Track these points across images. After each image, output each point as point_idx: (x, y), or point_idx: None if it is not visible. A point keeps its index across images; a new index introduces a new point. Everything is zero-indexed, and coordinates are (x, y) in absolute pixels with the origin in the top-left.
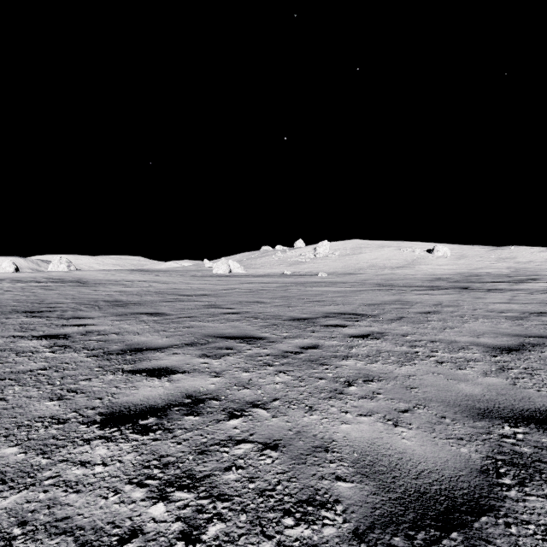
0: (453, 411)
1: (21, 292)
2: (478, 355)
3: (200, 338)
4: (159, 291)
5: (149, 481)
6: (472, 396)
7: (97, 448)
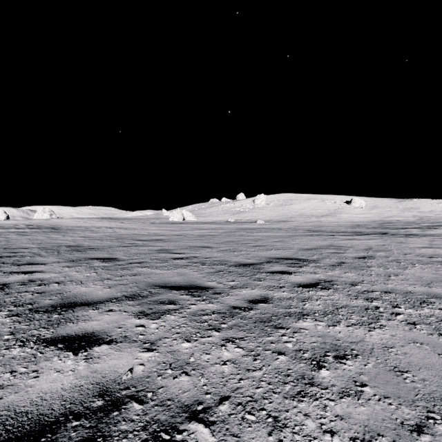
0: None
1: None
2: None
3: (143, 288)
4: (119, 237)
5: None
6: None
7: None
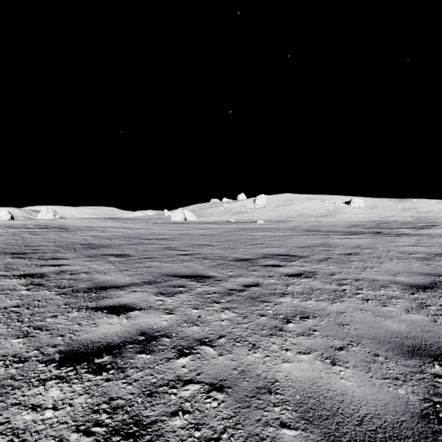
0: (384, 349)
1: (12, 237)
2: (398, 292)
3: (157, 276)
4: (126, 236)
5: (96, 428)
6: (399, 333)
7: (51, 389)
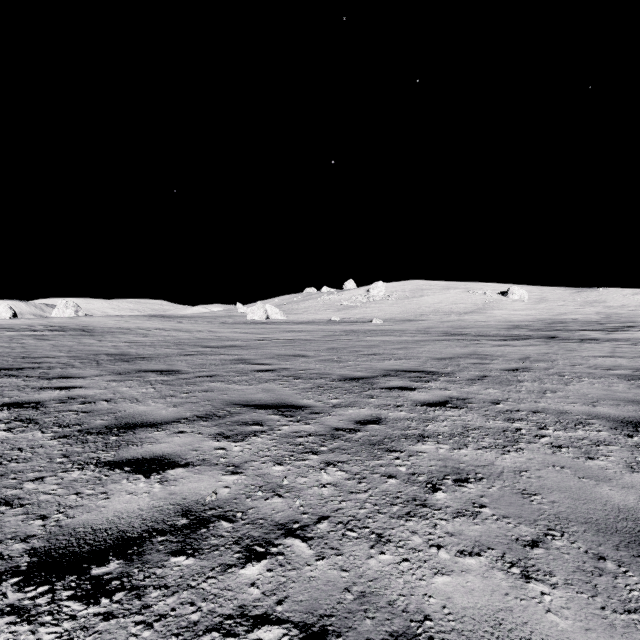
0: (612, 544)
1: (7, 343)
2: (605, 433)
3: (219, 406)
4: (178, 342)
5: None
6: (628, 510)
7: None
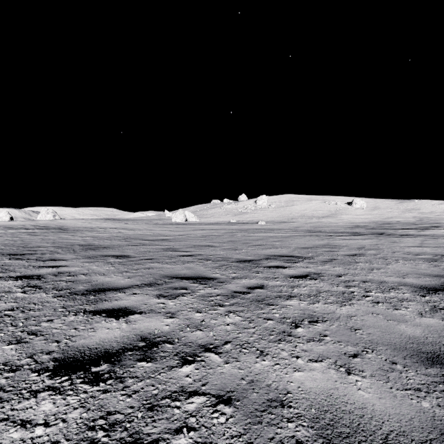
0: (402, 356)
1: (10, 237)
2: (408, 294)
3: (158, 278)
4: (126, 237)
5: None
6: (415, 338)
7: (43, 402)
